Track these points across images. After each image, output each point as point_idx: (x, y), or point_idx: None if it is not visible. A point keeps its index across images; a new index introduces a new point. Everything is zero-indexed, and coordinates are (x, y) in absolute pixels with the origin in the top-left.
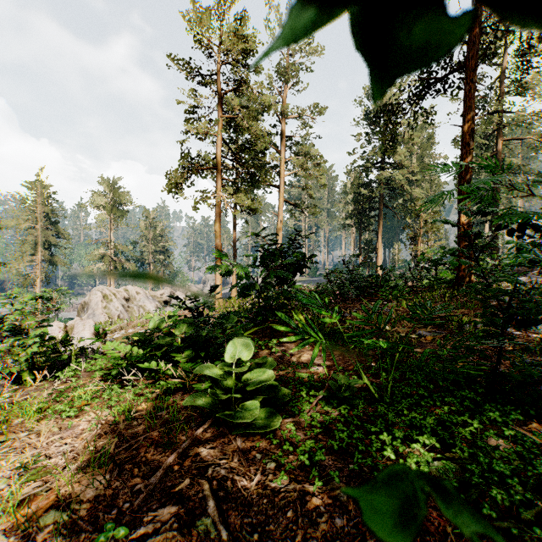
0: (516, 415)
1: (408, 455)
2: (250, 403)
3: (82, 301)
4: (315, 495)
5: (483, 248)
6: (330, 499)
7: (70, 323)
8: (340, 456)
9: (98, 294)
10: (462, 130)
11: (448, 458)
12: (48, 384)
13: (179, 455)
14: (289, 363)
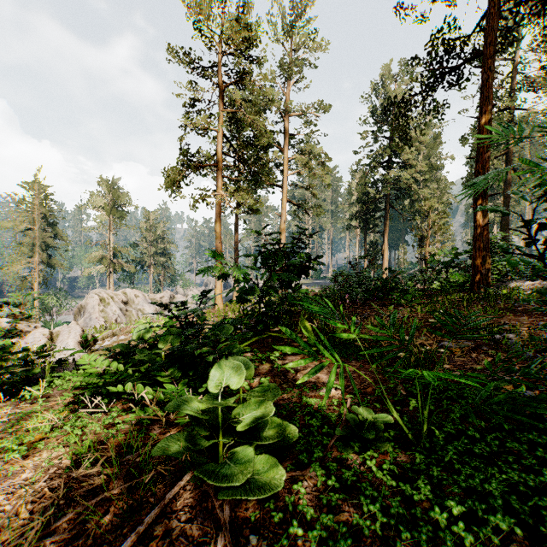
0: None
1: None
2: (243, 453)
3: (79, 304)
4: None
5: None
6: None
7: (57, 329)
8: (371, 542)
9: (95, 297)
10: (479, 123)
11: None
12: (12, 405)
13: (141, 533)
14: (294, 382)
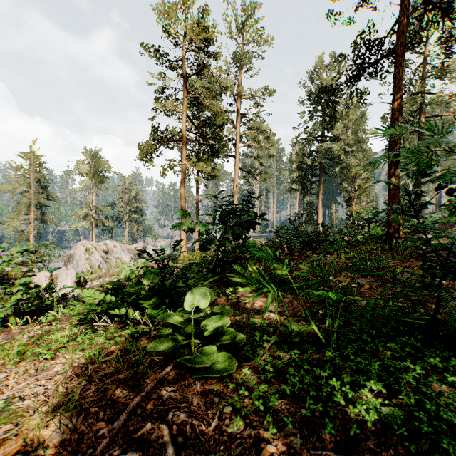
0: (455, 361)
1: (357, 401)
2: (208, 349)
3: (68, 253)
4: (270, 442)
5: (422, 206)
6: (284, 445)
7: (55, 272)
8: (292, 400)
9: (81, 247)
10: (392, 107)
11: (394, 403)
12: (32, 327)
13: (143, 398)
14: (244, 309)
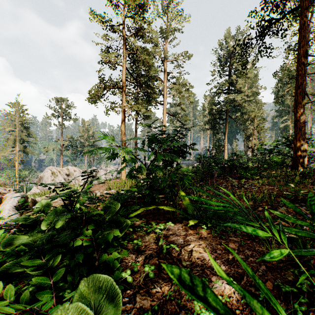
0: None
1: None
2: None
3: (39, 176)
4: None
5: None
6: None
7: (7, 195)
8: None
9: (49, 171)
10: (298, 53)
11: None
12: None
13: None
14: (180, 265)
